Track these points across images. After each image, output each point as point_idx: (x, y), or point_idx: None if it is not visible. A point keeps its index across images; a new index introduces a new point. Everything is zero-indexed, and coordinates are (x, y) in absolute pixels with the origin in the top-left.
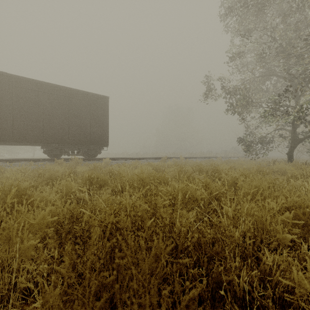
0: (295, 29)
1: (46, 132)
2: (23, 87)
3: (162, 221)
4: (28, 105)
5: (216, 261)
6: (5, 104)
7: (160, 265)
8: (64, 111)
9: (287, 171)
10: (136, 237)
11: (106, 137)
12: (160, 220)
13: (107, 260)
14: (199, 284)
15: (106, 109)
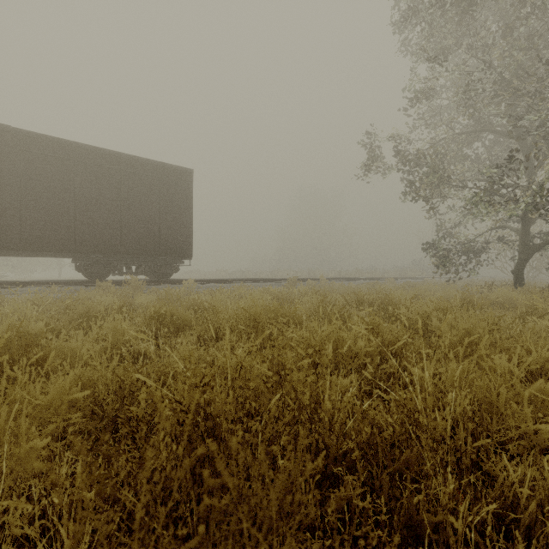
0: (528, 47)
1: (80, 233)
2: (40, 152)
3: (295, 398)
4: (48, 185)
5: (409, 482)
6: (6, 182)
7: (303, 507)
8: (112, 196)
9: (518, 302)
10: (247, 434)
11: (188, 243)
12: (291, 396)
13: (187, 481)
14: (387, 544)
15: (188, 192)
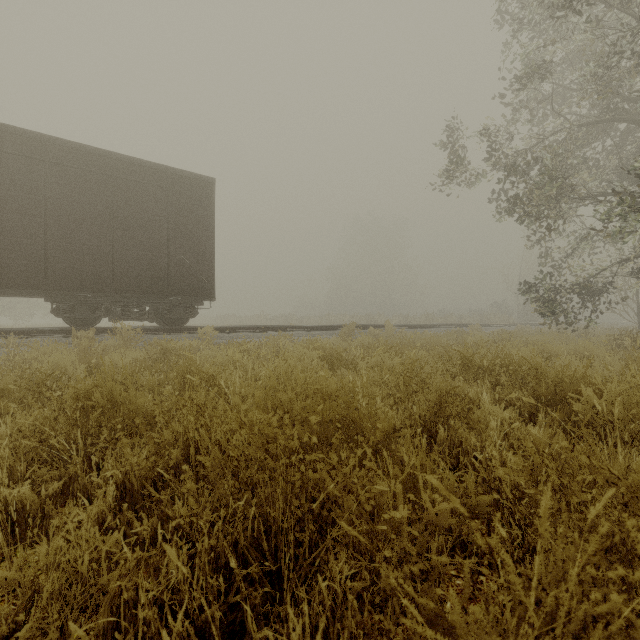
0: None
1: (54, 262)
2: None
3: None
4: (5, 194)
5: None
6: None
7: None
8: (101, 211)
9: None
10: None
11: (208, 277)
12: None
13: None
14: None
15: (208, 209)
